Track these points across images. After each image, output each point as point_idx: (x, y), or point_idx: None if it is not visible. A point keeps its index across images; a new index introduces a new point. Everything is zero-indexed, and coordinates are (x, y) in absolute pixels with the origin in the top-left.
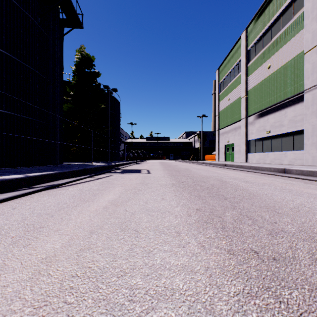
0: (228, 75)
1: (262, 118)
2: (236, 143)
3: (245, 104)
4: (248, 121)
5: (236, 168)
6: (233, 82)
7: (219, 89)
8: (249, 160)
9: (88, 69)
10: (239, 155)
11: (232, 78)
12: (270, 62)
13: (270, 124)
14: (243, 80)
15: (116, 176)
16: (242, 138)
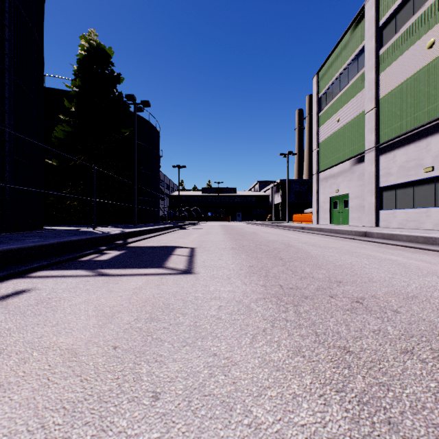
0: (337, 80)
1: (413, 145)
2: (353, 193)
3: (375, 123)
4: (381, 152)
5: (416, 245)
6: (347, 89)
7: (318, 107)
8: (382, 223)
9: (102, 70)
10: (361, 213)
11: (344, 83)
12: (434, 35)
13: (434, 153)
14: (369, 82)
15: (26, 299)
16: (368, 184)
